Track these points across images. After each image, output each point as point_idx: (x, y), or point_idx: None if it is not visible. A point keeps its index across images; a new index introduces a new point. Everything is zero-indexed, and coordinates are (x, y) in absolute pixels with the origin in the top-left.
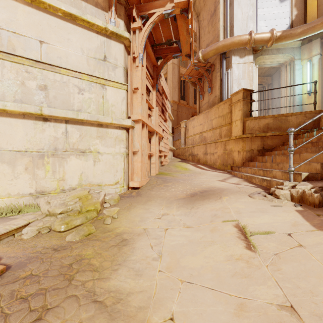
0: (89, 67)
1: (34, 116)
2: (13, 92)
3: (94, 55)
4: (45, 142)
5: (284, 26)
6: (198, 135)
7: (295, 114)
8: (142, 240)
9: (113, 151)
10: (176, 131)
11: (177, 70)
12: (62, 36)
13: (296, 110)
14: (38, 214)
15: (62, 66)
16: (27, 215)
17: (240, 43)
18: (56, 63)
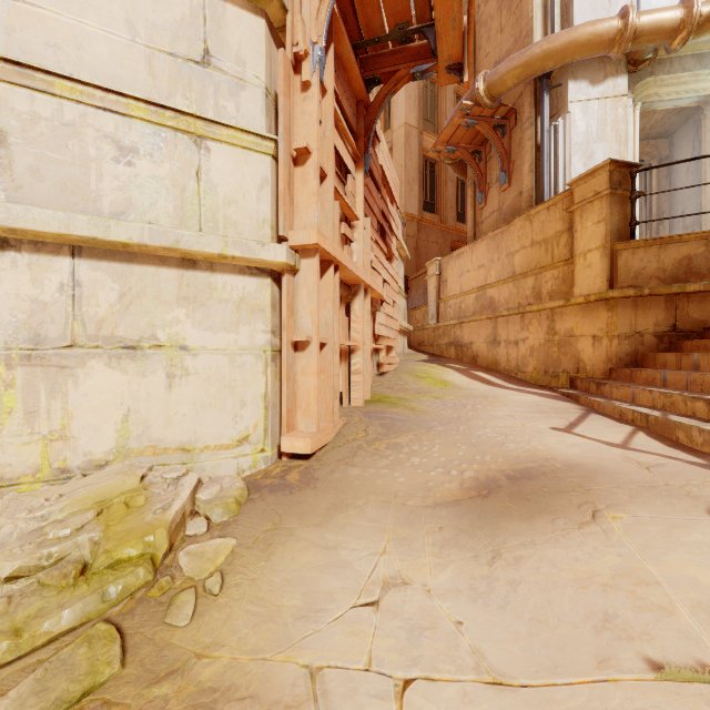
0: (155, 83)
1: None
2: None
3: (170, 44)
4: None
5: None
6: (473, 294)
7: None
8: None
9: (230, 342)
10: (415, 286)
11: (416, 141)
12: None
13: None
14: None
15: (56, 71)
16: None
17: (595, 41)
18: (43, 63)
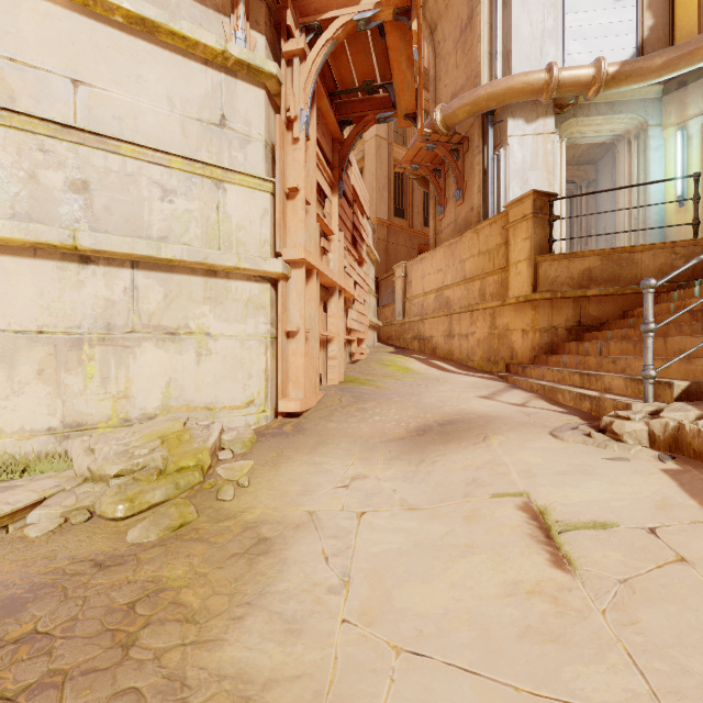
0: (187, 141)
1: (58, 252)
2: (10, 197)
3: (197, 113)
4: (85, 311)
5: (625, 52)
6: (433, 295)
7: (652, 248)
8: (303, 542)
9: (241, 330)
10: (384, 286)
11: (386, 151)
12: (125, 68)
13: (651, 240)
14: (65, 478)
15: (123, 138)
16: (41, 479)
17: (528, 89)
18: (111, 130)
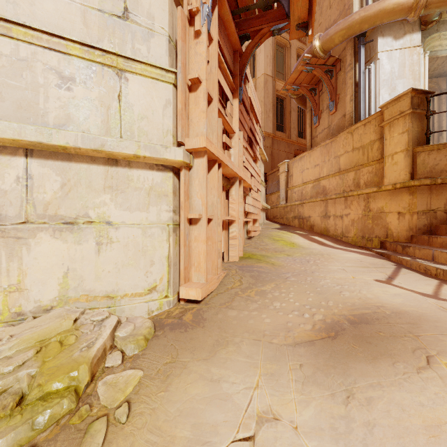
0: (88, 31)
1: None
2: None
3: (99, 3)
4: None
5: None
6: (311, 184)
7: None
8: None
9: (143, 218)
10: (271, 179)
11: (271, 85)
12: None
13: None
14: None
15: (13, 19)
16: None
17: (398, 9)
18: (5, 15)
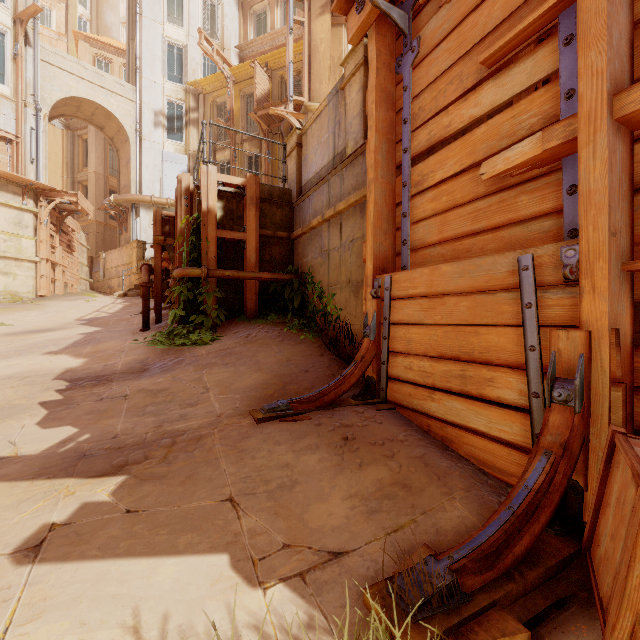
0: (10, 228)
1: None
2: None
3: (13, 221)
4: None
5: None
6: (115, 269)
7: None
8: (48, 304)
9: (26, 274)
10: (96, 261)
11: (104, 182)
12: None
13: None
14: None
15: None
16: None
17: (145, 201)
18: None
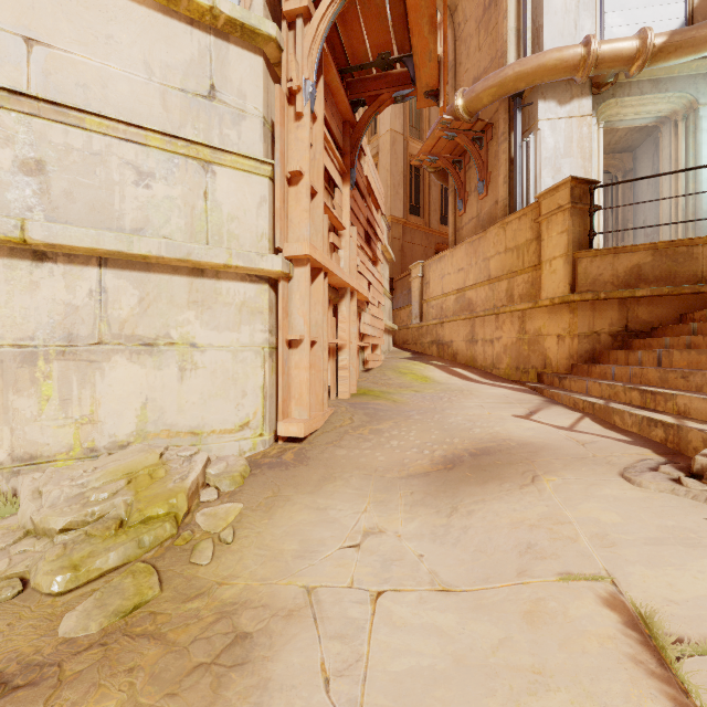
0: (168, 115)
1: (5, 247)
2: None
3: (181, 82)
4: (40, 319)
5: (672, 23)
6: (453, 296)
7: None
8: (295, 646)
9: (233, 340)
10: (400, 287)
11: (402, 146)
12: (92, 26)
13: (703, 233)
14: (2, 530)
15: (87, 109)
16: None
17: (562, 66)
18: (74, 101)
